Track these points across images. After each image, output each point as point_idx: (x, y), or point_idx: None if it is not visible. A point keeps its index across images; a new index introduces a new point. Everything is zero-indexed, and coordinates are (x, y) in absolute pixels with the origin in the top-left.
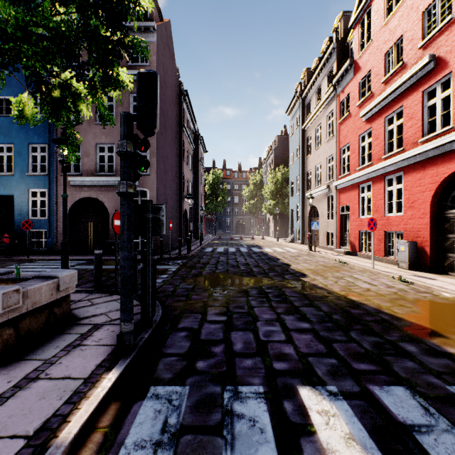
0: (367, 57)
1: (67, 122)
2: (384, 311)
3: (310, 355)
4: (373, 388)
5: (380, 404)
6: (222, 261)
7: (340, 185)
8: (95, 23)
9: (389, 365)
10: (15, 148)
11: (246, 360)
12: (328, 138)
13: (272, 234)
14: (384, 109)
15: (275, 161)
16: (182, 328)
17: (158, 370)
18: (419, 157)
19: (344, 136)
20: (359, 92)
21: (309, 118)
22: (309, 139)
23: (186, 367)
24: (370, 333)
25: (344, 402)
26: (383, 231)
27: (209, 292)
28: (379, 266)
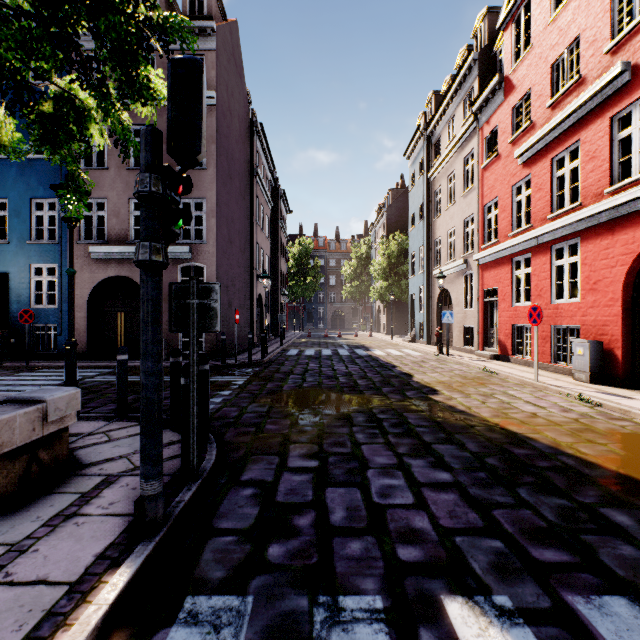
0: (525, 71)
1: (68, 155)
2: (565, 450)
3: (457, 533)
4: (574, 600)
5: (593, 635)
6: (312, 369)
7: (484, 258)
8: None
9: (593, 553)
10: (11, 204)
11: (351, 541)
12: (465, 191)
13: (384, 329)
14: (550, 146)
15: (388, 225)
16: (247, 480)
17: (202, 563)
18: (606, 215)
19: (490, 187)
20: (512, 122)
21: (438, 162)
22: (438, 193)
23: (250, 557)
24: (550, 491)
25: (528, 632)
26: (549, 325)
27: (292, 419)
28: (544, 377)
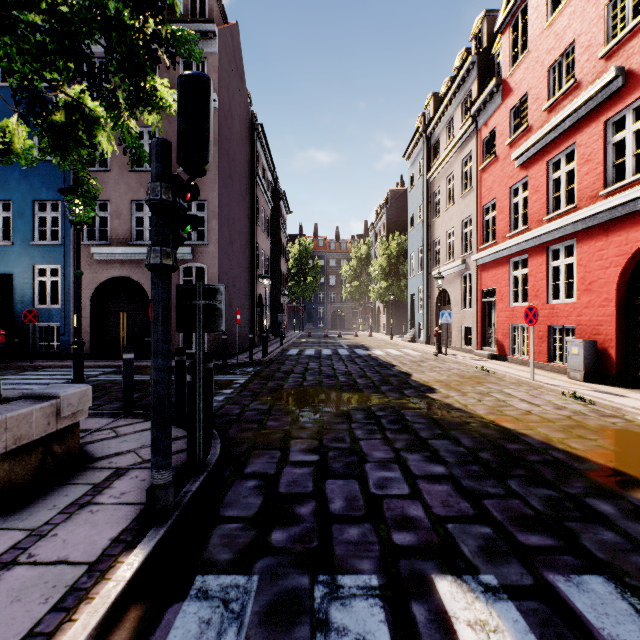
0: (522, 75)
1: (78, 161)
2: (556, 445)
3: (449, 520)
4: (555, 579)
5: (570, 608)
6: (312, 368)
7: (483, 259)
8: (117, 6)
9: (576, 538)
10: (14, 205)
11: (349, 528)
12: (464, 193)
13: (384, 329)
14: (547, 149)
15: (388, 225)
16: (251, 473)
17: (210, 547)
18: (600, 217)
19: (488, 188)
20: (510, 124)
21: (437, 163)
22: (437, 194)
23: (255, 542)
24: (539, 483)
25: (510, 605)
26: (546, 325)
27: (293, 416)
28: (540, 376)
